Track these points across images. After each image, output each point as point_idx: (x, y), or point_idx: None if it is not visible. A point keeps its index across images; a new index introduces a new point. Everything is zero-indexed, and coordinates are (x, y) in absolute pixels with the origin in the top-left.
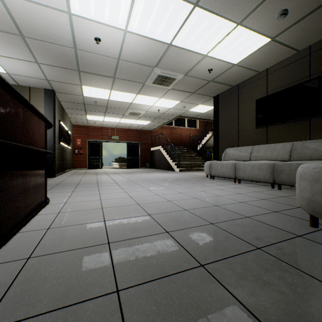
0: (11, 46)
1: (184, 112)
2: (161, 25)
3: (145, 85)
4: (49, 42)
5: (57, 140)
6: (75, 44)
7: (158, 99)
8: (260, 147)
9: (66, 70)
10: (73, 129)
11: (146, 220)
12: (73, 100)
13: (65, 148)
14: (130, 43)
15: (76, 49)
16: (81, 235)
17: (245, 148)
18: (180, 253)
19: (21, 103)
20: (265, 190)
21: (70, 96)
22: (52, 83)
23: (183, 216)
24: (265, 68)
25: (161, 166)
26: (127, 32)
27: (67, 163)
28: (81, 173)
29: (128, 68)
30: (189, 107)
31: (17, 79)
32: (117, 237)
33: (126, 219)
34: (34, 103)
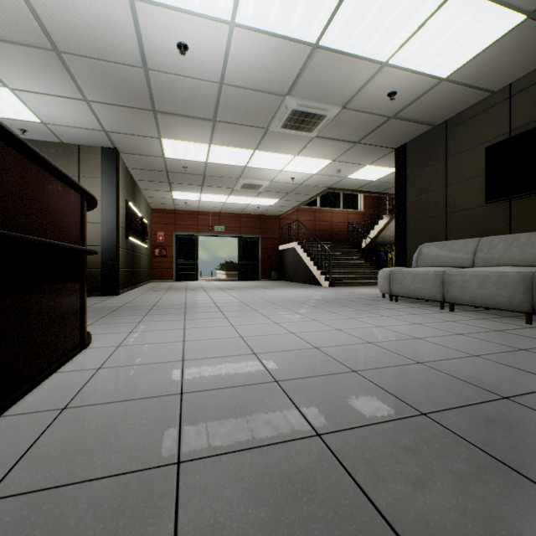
0: (41, 72)
1: (339, 181)
2: (299, 5)
3: (269, 132)
4: (101, 58)
5: (123, 233)
6: (145, 59)
7: (292, 158)
8: (496, 239)
9: (133, 111)
10: (151, 215)
11: (269, 396)
12: (148, 165)
13: (138, 246)
14: (240, 48)
15: (146, 69)
16: (123, 433)
17: (461, 242)
18: (361, 518)
19: (12, 148)
20: (515, 327)
21: (143, 158)
22: (112, 137)
23: (351, 387)
24: (507, 82)
25: (297, 277)
26: (234, 26)
27: (141, 272)
28: (162, 288)
29: (237, 100)
30: (348, 171)
31: (59, 132)
32: (202, 443)
33: (226, 390)
34: (86, 172)
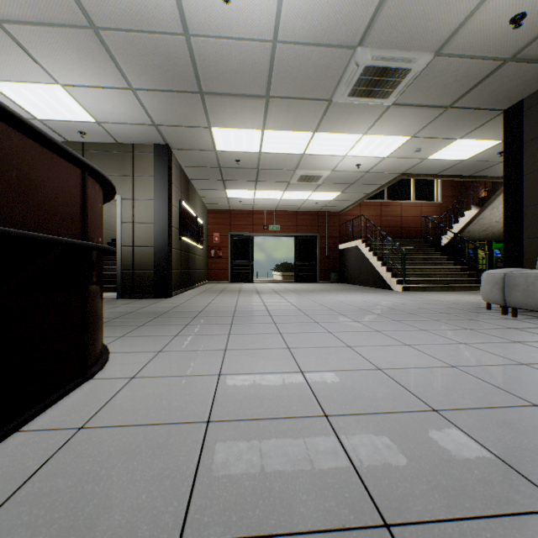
0: (84, 59)
1: (416, 165)
2: None
3: (332, 104)
4: (139, 29)
5: (176, 233)
6: (185, 20)
7: (359, 137)
8: None
9: (179, 96)
10: (207, 216)
11: None
12: (200, 162)
13: (193, 247)
14: None
15: (188, 35)
16: None
17: None
18: None
19: None
20: None
21: (195, 154)
22: (163, 131)
23: None
24: None
25: (361, 280)
26: None
27: (196, 273)
28: (216, 290)
29: (294, 63)
30: (430, 149)
31: (113, 131)
32: None
33: None
34: (139, 172)
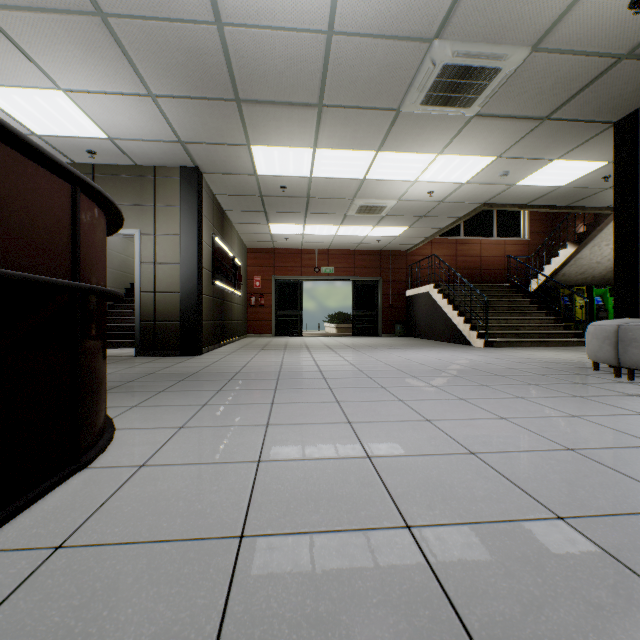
0: (91, 56)
1: (502, 192)
2: None
3: (401, 115)
4: (158, 16)
5: (208, 276)
6: (216, 4)
7: (433, 158)
8: None
9: (210, 104)
10: (247, 256)
11: None
12: (238, 189)
13: (229, 293)
14: None
15: (220, 24)
16: None
17: None
18: None
19: None
20: None
21: (230, 179)
22: (191, 150)
23: None
24: None
25: (433, 333)
26: None
27: (232, 325)
28: (256, 345)
29: (354, 61)
30: (519, 173)
31: (129, 150)
32: None
33: None
34: (162, 200)
